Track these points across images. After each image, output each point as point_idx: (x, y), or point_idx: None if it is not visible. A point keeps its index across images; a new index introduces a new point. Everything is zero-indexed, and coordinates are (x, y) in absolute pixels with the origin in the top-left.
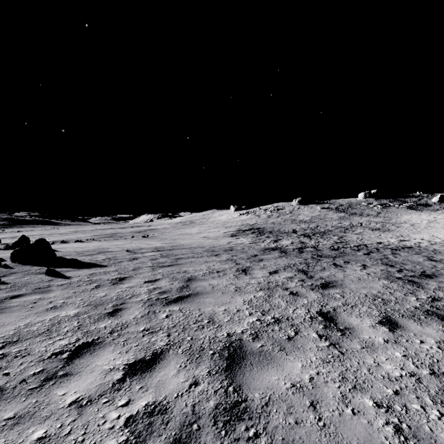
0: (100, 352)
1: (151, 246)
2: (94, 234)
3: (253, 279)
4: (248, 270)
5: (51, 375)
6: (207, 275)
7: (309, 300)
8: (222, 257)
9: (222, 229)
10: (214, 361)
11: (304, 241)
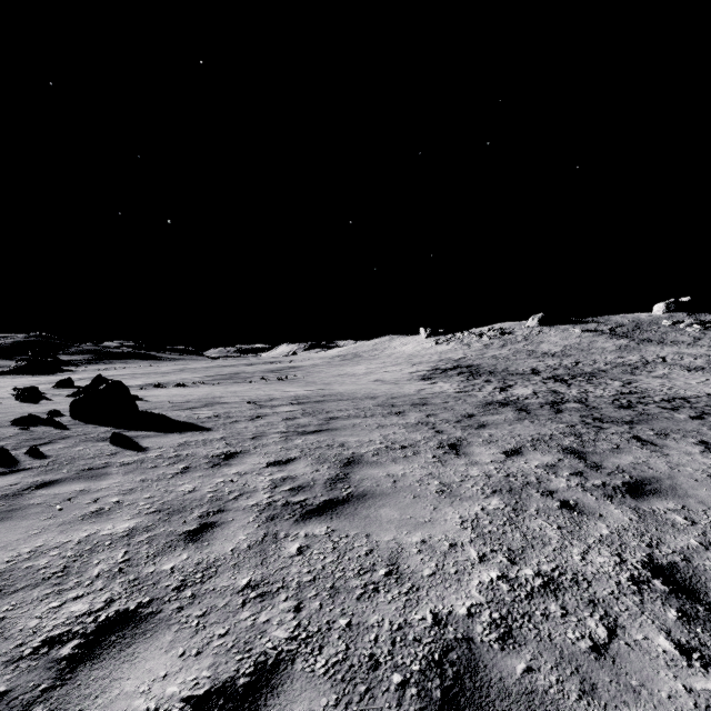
0: (141, 648)
1: (289, 395)
2: (207, 374)
3: (474, 467)
4: (461, 445)
5: None
6: (383, 454)
7: (611, 527)
8: (409, 418)
9: (406, 367)
10: None
11: (558, 390)
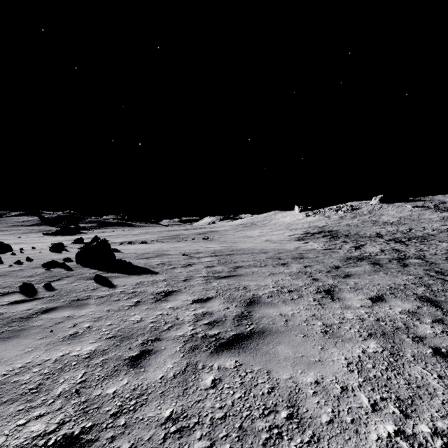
0: None
1: (209, 250)
2: (160, 236)
3: (348, 311)
4: (334, 291)
5: None
6: (275, 296)
7: None
8: (291, 268)
9: (286, 231)
10: None
11: (399, 249)
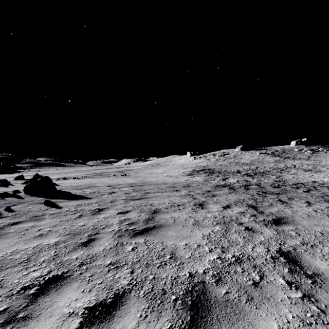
0: (65, 289)
1: (127, 182)
2: (88, 173)
3: (209, 213)
4: (204, 204)
5: (11, 317)
6: (169, 208)
7: (265, 237)
8: (181, 192)
9: (181, 169)
10: (177, 310)
11: (248, 180)
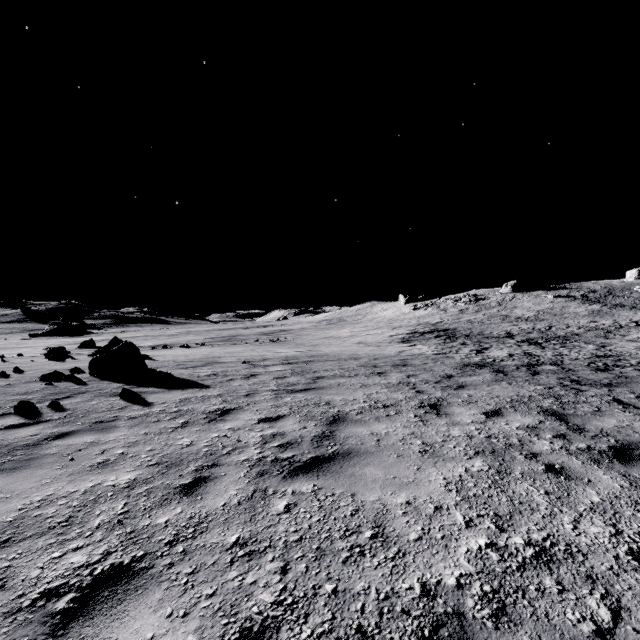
0: (131, 606)
1: (280, 356)
2: (208, 337)
3: (455, 427)
4: (441, 405)
5: None
6: (367, 413)
7: (601, 494)
8: (390, 378)
9: (386, 330)
10: None
11: (533, 353)
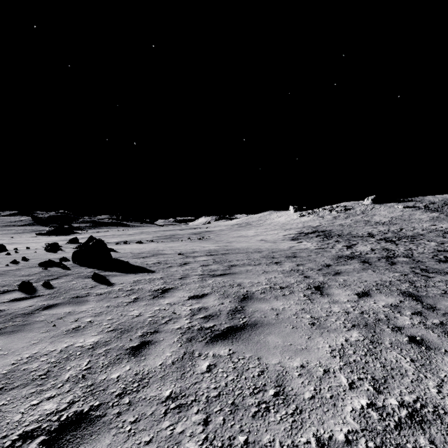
0: None
1: (205, 249)
2: (155, 236)
3: (335, 305)
4: (324, 287)
5: None
6: (268, 293)
7: None
8: (284, 266)
9: (281, 231)
10: None
11: (389, 248)
